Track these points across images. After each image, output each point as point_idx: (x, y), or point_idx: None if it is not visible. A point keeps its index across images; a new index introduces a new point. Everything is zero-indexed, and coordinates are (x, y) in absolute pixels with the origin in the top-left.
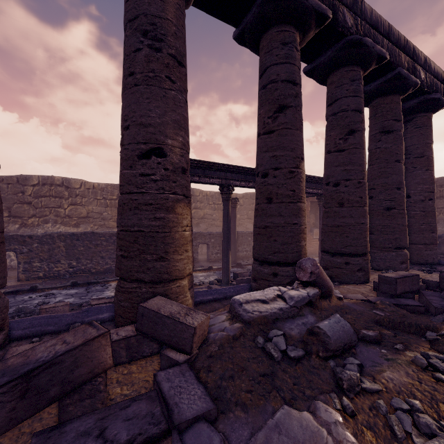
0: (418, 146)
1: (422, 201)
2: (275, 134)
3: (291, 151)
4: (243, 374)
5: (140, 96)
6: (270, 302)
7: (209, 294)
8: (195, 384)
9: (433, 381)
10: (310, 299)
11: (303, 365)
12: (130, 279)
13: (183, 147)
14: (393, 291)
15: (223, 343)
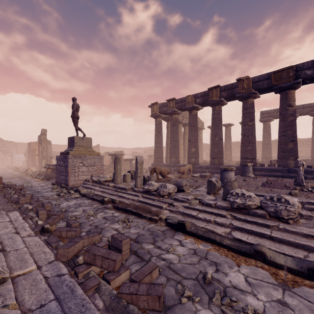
0: None
1: None
2: None
3: None
4: None
5: None
6: None
7: None
8: None
9: None
10: None
11: None
12: (312, 157)
13: None
14: None
15: None
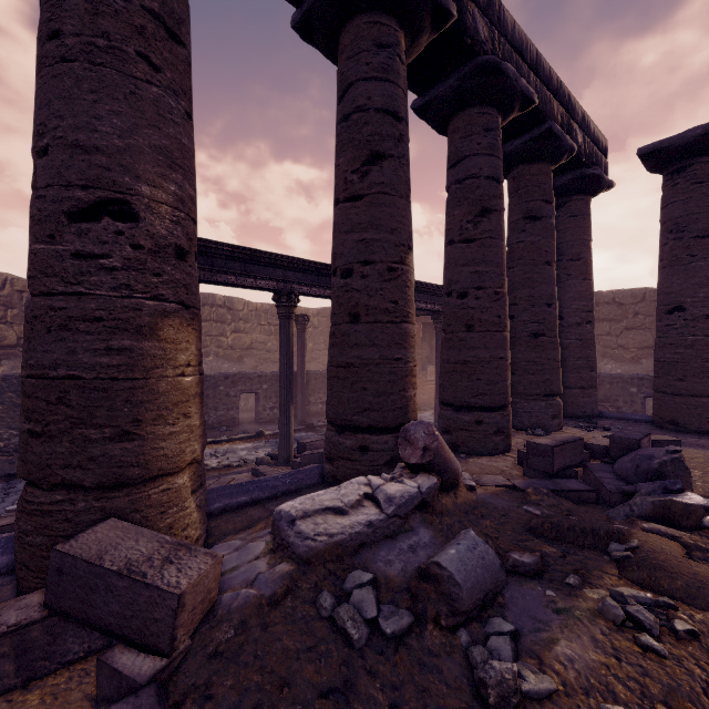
0: (573, 244)
1: (578, 325)
2: (364, 201)
3: (392, 233)
4: (284, 698)
5: (74, 85)
6: (350, 510)
7: (243, 492)
8: None
9: (638, 652)
10: (423, 498)
11: (410, 649)
12: (49, 483)
13: (179, 205)
14: (549, 466)
15: (247, 618)
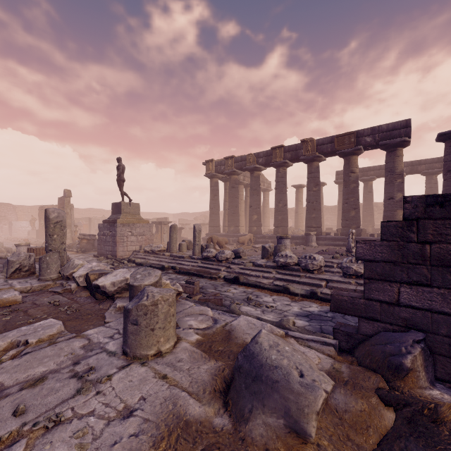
0: None
1: None
2: None
3: None
4: None
5: None
6: None
7: None
8: None
9: None
10: None
11: None
12: None
13: None
14: None
15: None
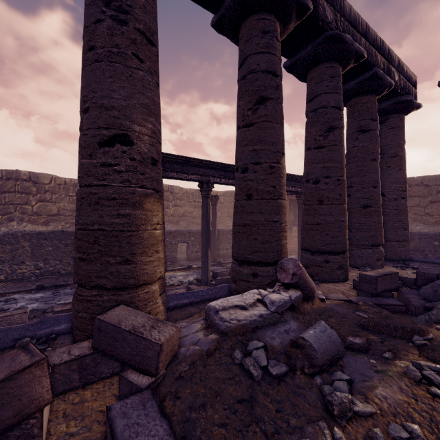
0: (392, 146)
1: (395, 199)
2: (255, 127)
3: (272, 145)
4: (217, 401)
5: (101, 74)
6: (249, 307)
7: (184, 297)
8: (158, 419)
9: (429, 397)
10: (292, 303)
11: (287, 384)
12: (89, 285)
13: (153, 135)
14: (374, 289)
15: (194, 360)
